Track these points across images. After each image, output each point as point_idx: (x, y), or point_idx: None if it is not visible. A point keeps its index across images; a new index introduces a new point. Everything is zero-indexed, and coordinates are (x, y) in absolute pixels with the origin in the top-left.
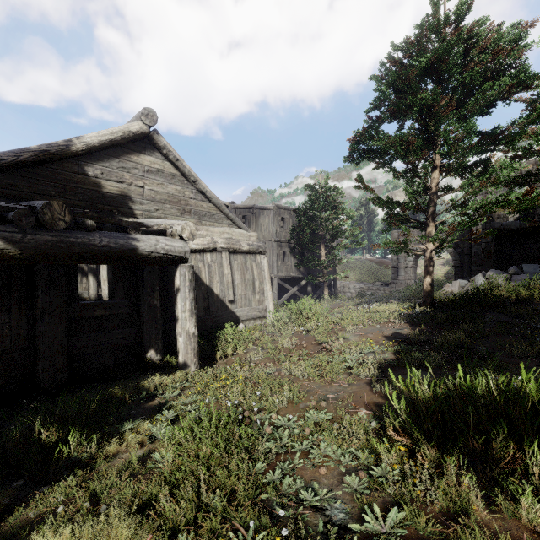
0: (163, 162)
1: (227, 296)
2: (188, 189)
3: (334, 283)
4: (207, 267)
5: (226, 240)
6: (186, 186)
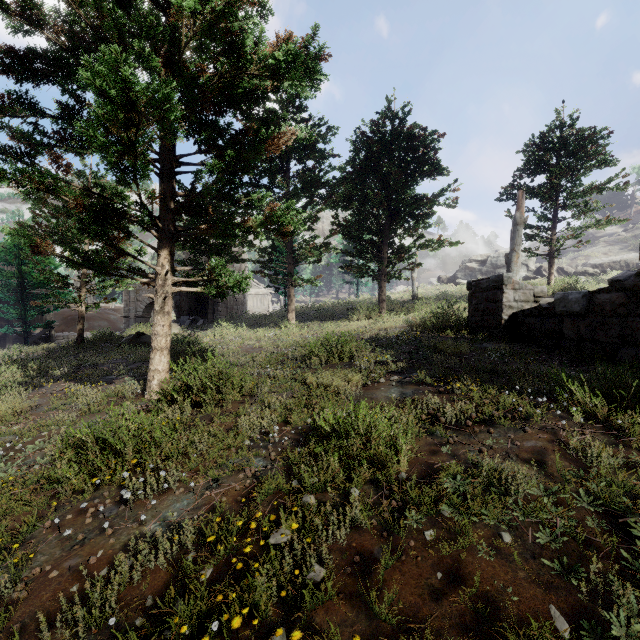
0: None
1: None
2: None
3: (51, 334)
4: None
5: None
6: None
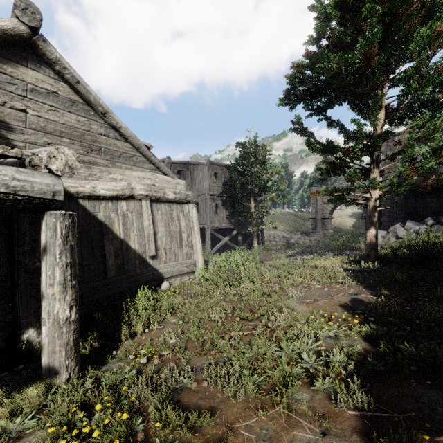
0: (56, 82)
1: (147, 251)
2: (96, 122)
3: (261, 232)
4: (121, 218)
5: (147, 186)
6: (93, 117)
